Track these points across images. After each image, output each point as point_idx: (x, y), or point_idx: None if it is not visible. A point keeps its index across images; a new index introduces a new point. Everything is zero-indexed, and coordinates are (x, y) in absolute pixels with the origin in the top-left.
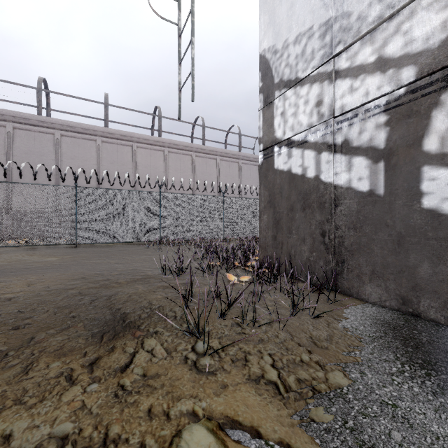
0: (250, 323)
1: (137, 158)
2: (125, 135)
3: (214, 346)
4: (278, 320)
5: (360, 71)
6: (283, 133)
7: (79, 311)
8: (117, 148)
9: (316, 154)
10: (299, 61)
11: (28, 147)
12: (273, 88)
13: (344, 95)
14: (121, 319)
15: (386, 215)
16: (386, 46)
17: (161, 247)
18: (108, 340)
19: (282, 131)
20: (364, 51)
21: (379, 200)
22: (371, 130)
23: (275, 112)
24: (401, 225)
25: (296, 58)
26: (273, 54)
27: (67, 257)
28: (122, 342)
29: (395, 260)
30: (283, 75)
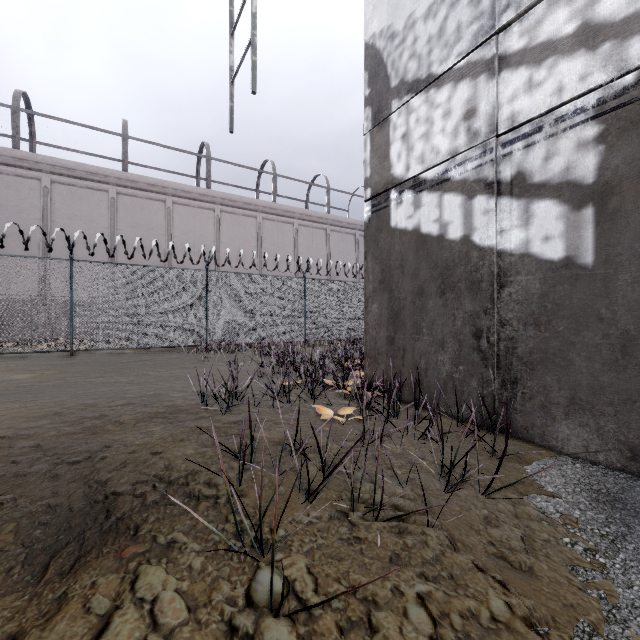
0: (366, 512)
1: (173, 220)
2: (154, 184)
3: (296, 580)
4: (424, 508)
5: (547, 52)
6: (406, 168)
7: (19, 493)
8: (141, 204)
9: (465, 199)
10: (433, 46)
11: None
12: (388, 96)
13: (515, 96)
14: (103, 510)
15: (597, 300)
16: (597, 3)
17: (208, 355)
18: (58, 574)
19: (404, 165)
20: (554, 16)
21: (583, 274)
22: (568, 153)
23: (392, 134)
24: (628, 318)
25: (429, 42)
26: (388, 40)
27: (50, 372)
28: (89, 580)
29: (616, 380)
30: (406, 72)
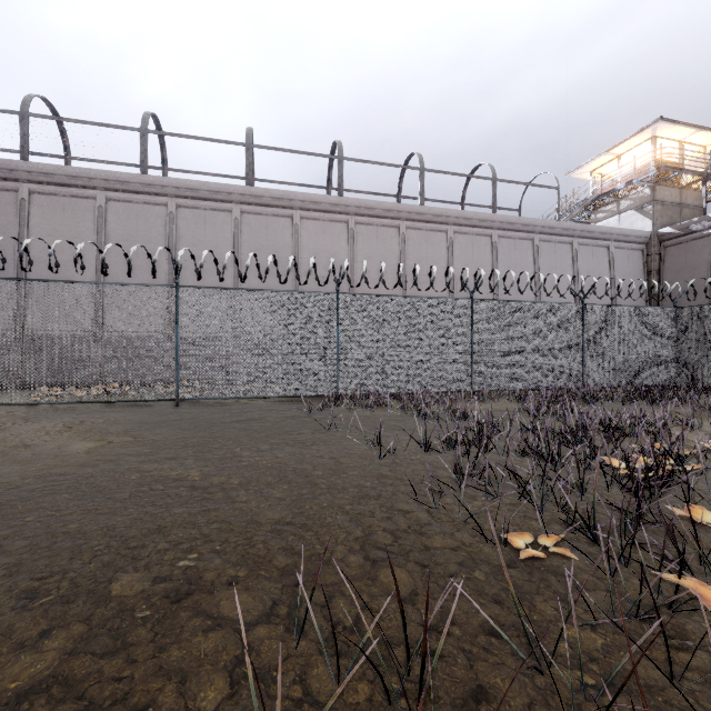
0: None
1: (301, 238)
2: (280, 197)
3: None
4: None
5: None
6: None
7: None
8: (266, 223)
9: None
10: None
11: (128, 230)
12: None
13: None
14: None
15: None
16: None
17: (337, 412)
18: None
19: None
20: None
21: None
22: None
23: None
24: None
25: None
26: None
27: (120, 441)
28: None
29: None
30: None
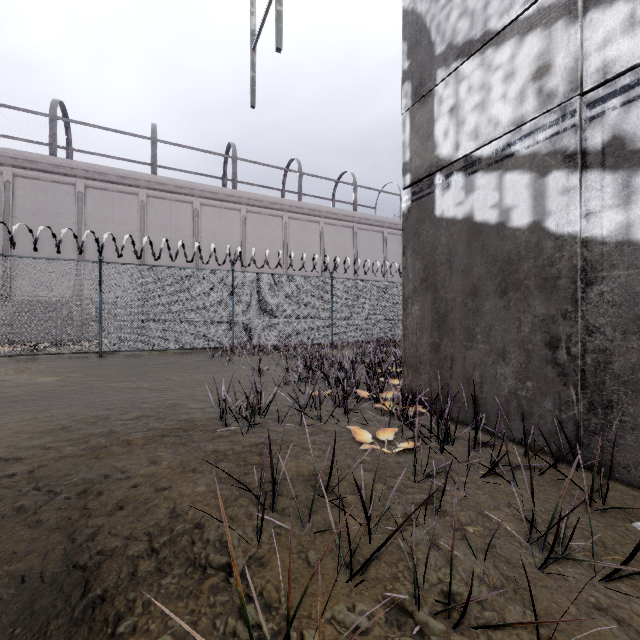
0: (437, 610)
1: (200, 221)
2: (182, 186)
3: None
4: (534, 621)
5: None
6: (455, 146)
7: None
8: (170, 206)
9: (535, 177)
10: None
11: (36, 204)
12: (432, 65)
13: (609, 40)
14: (82, 582)
15: None
16: None
17: (233, 357)
18: None
19: (452, 143)
20: None
21: None
22: None
23: (437, 109)
24: None
25: None
26: (432, 1)
27: (76, 375)
28: None
29: None
30: (455, 34)
